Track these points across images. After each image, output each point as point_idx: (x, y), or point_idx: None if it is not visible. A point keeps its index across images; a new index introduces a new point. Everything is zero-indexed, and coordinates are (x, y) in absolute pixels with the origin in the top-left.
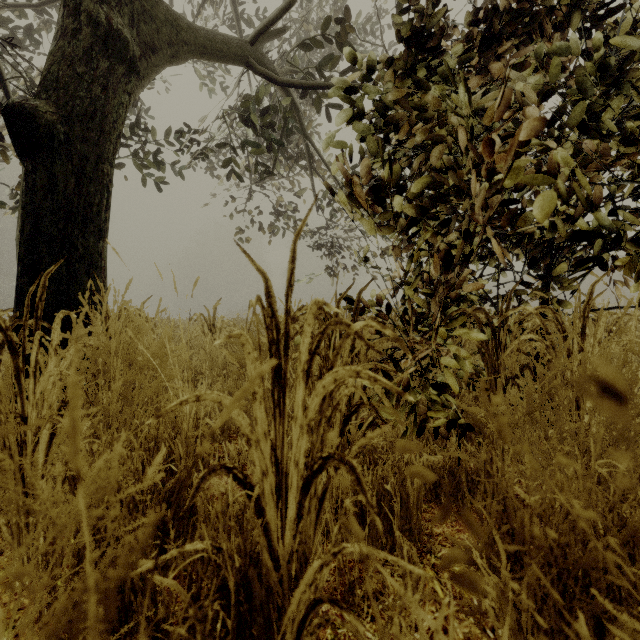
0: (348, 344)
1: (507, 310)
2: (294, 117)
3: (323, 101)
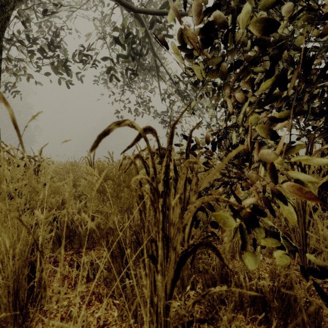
0: (184, 174)
1: (311, 147)
2: (147, 42)
3: (164, 30)
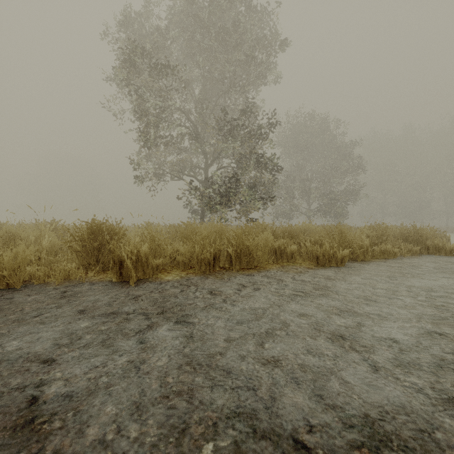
0: None
1: None
2: None
3: None
